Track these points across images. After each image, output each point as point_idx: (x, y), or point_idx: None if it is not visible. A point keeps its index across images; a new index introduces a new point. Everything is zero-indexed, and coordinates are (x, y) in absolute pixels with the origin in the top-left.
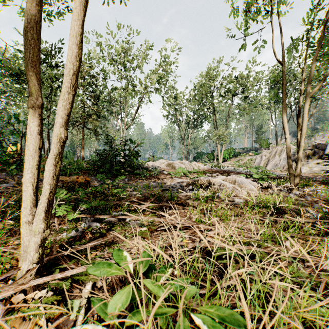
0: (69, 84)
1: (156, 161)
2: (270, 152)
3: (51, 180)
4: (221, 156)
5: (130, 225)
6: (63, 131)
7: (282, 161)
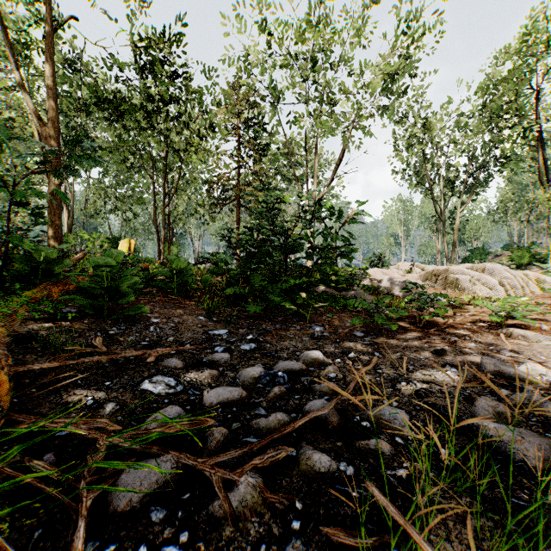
0: None
1: (389, 267)
2: None
3: None
4: None
5: None
6: None
7: None
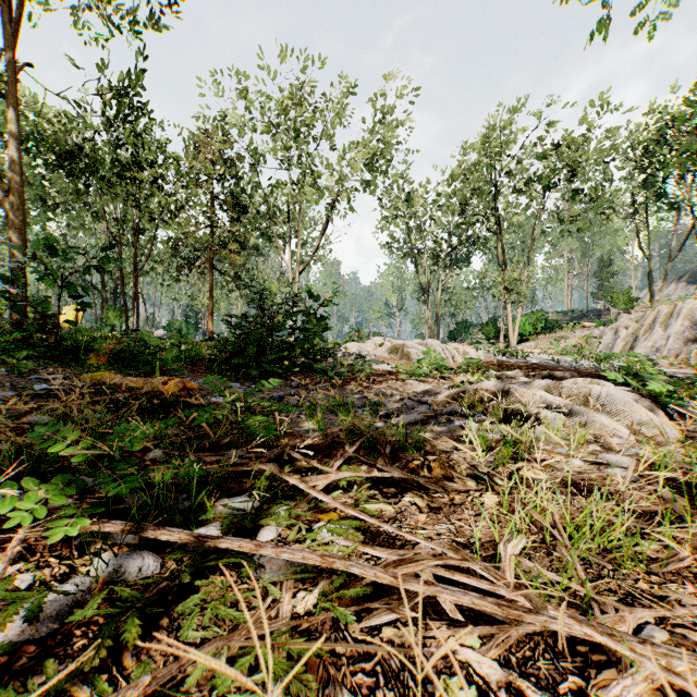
0: None
1: (366, 342)
2: (639, 319)
3: None
4: (516, 330)
5: (262, 573)
6: None
7: (673, 340)
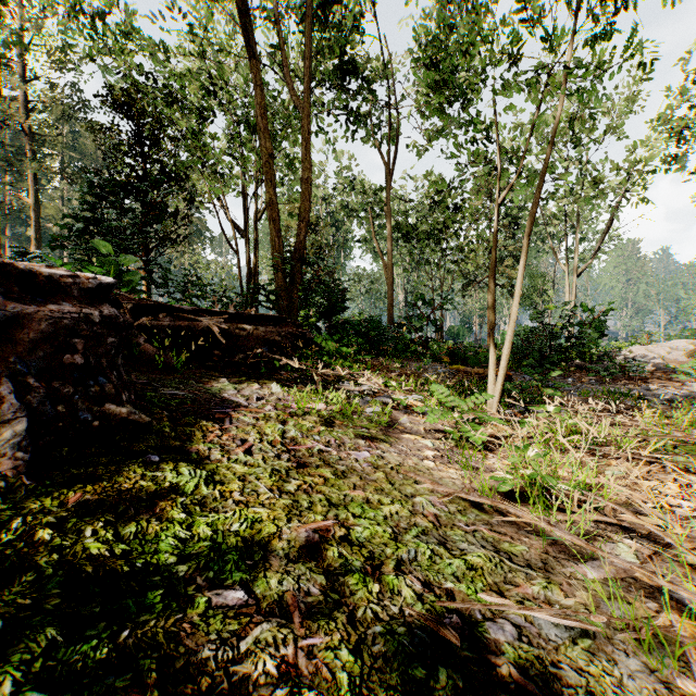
0: (514, 318)
1: (658, 344)
2: None
3: (505, 368)
4: None
5: None
6: (511, 343)
7: None
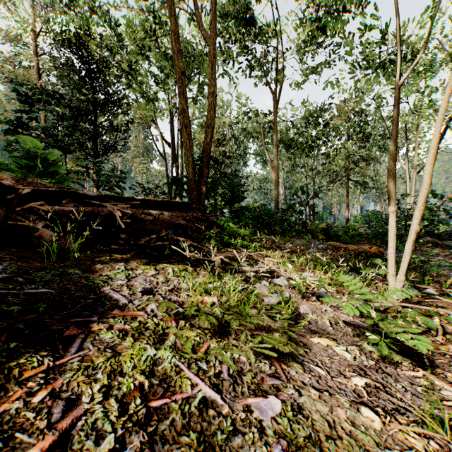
0: (423, 200)
1: None
2: None
3: (410, 254)
4: None
5: None
6: (418, 227)
7: None
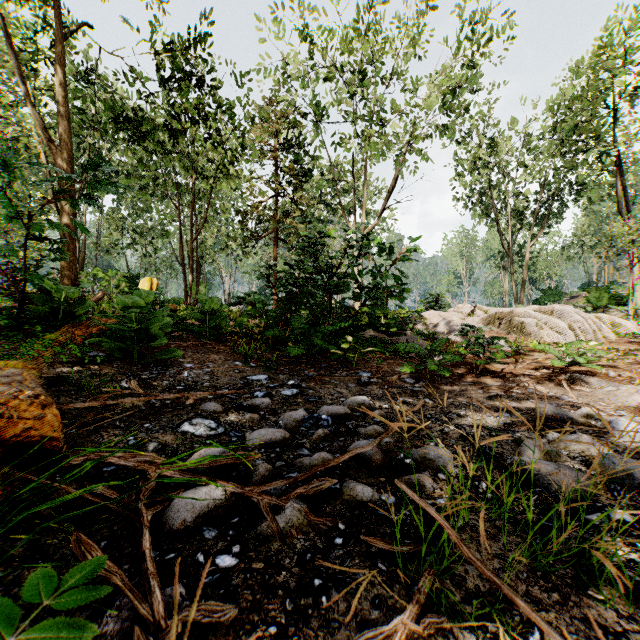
0: None
1: (447, 310)
2: None
3: None
4: None
5: None
6: None
7: None
